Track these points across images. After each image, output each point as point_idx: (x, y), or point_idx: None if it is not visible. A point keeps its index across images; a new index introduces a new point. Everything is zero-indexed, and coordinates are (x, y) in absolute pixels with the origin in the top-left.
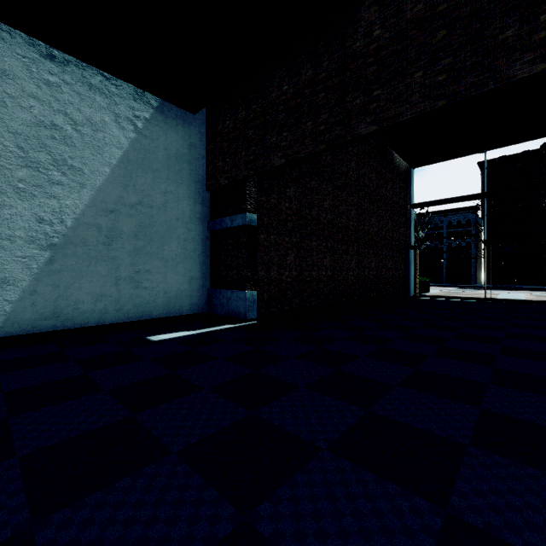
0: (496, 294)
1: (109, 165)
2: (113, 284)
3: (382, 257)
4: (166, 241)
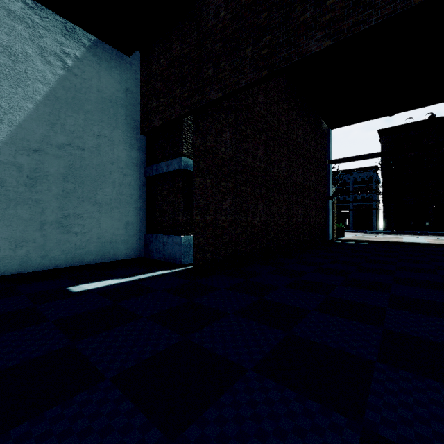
0: (400, 238)
1: (32, 101)
2: (36, 229)
3: (307, 205)
4: (100, 185)
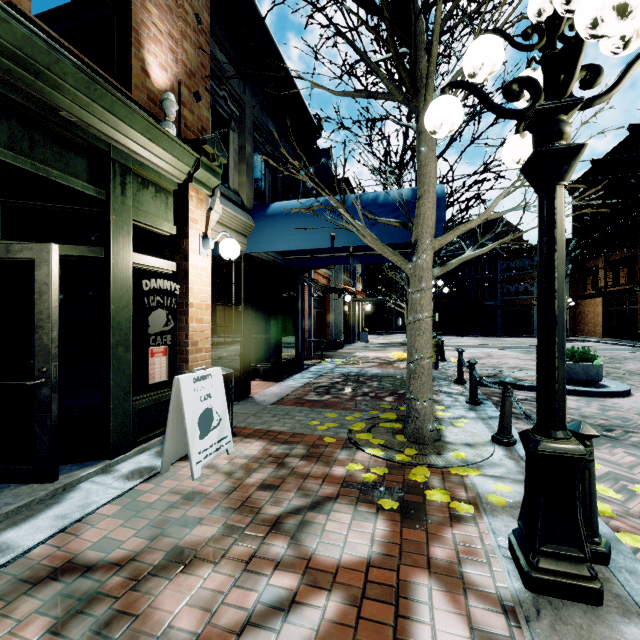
0: None
1: None
2: None
3: None
4: None
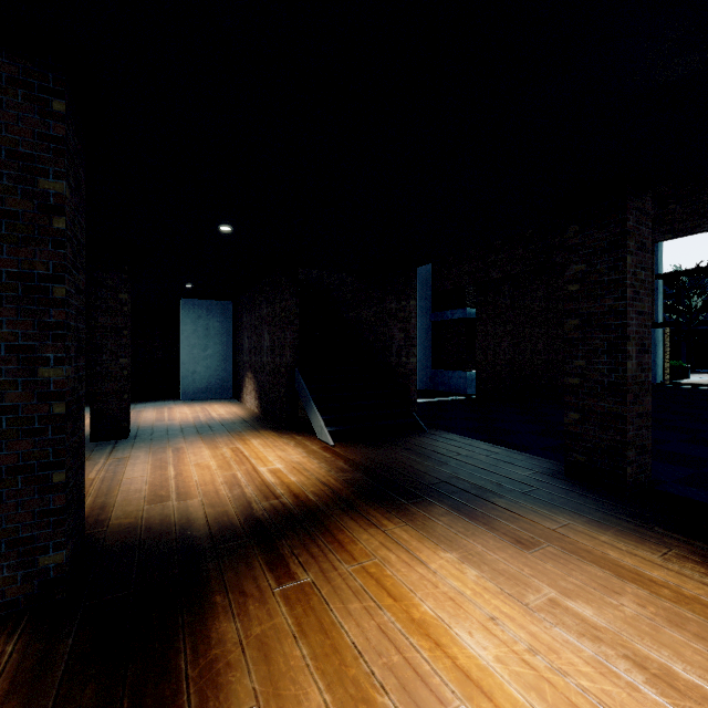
0: None
1: None
2: None
3: None
4: None
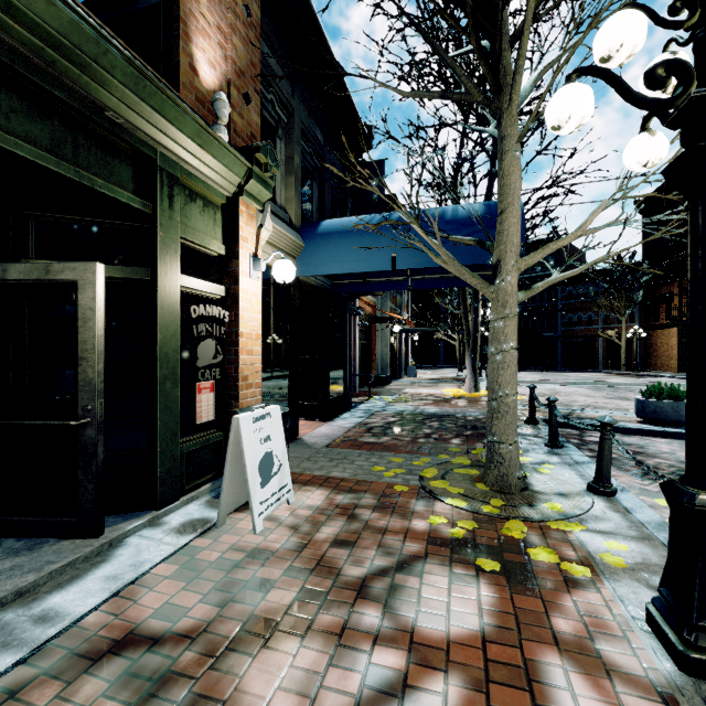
0: None
1: None
2: None
3: None
4: None
